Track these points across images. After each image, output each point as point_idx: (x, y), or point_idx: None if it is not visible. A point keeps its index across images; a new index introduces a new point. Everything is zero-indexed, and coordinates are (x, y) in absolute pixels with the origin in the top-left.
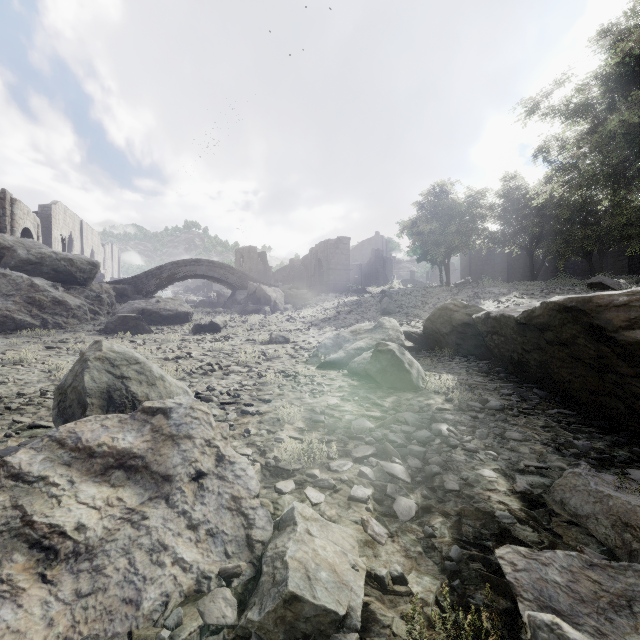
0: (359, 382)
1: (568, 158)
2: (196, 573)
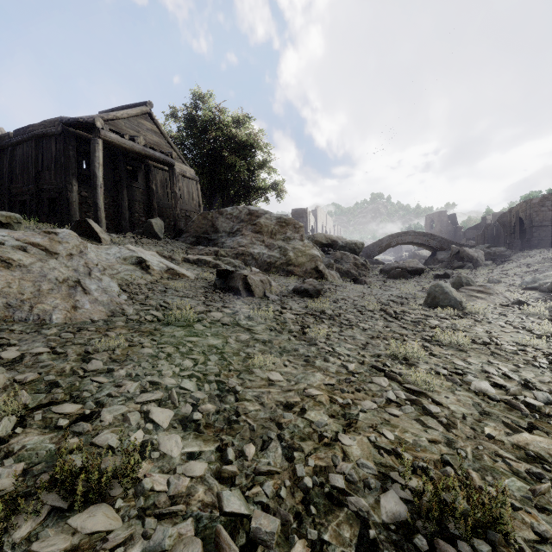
0: (543, 293)
1: None
2: (501, 301)
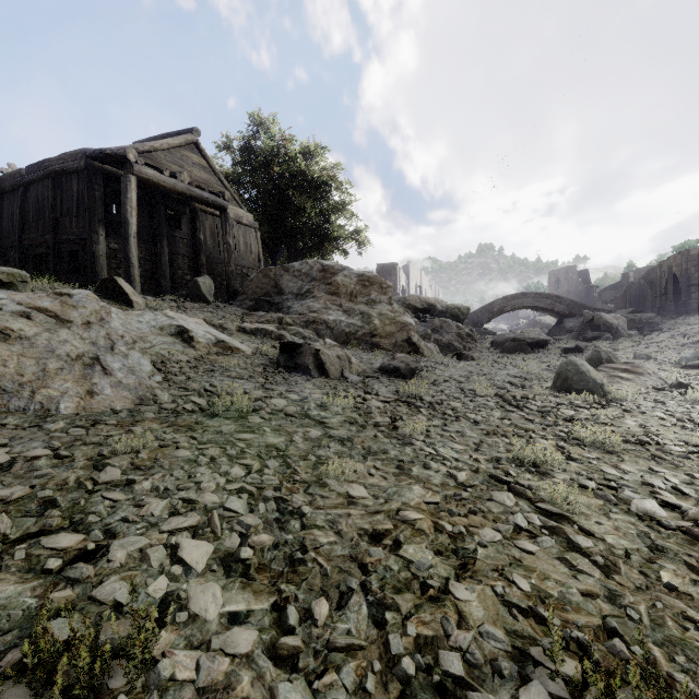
0: None
1: None
2: (655, 384)
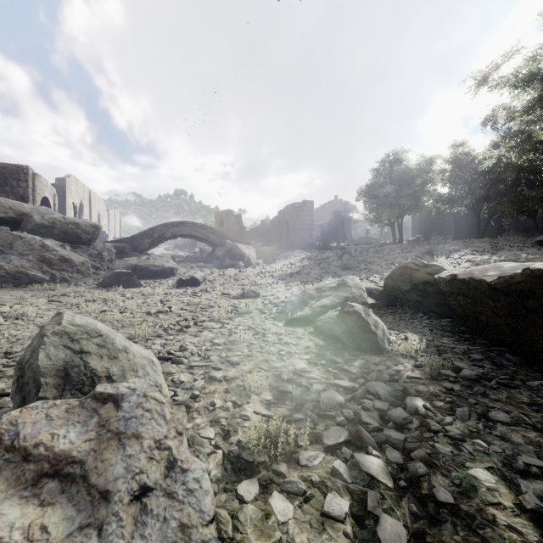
0: (325, 341)
1: (518, 124)
2: None
